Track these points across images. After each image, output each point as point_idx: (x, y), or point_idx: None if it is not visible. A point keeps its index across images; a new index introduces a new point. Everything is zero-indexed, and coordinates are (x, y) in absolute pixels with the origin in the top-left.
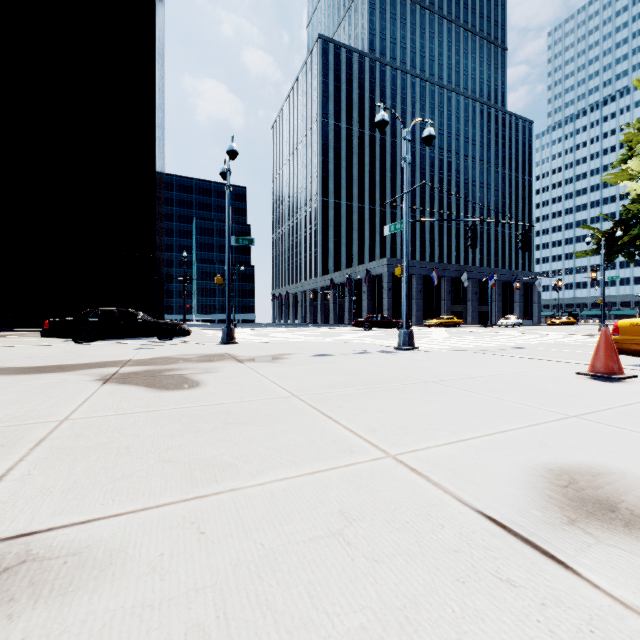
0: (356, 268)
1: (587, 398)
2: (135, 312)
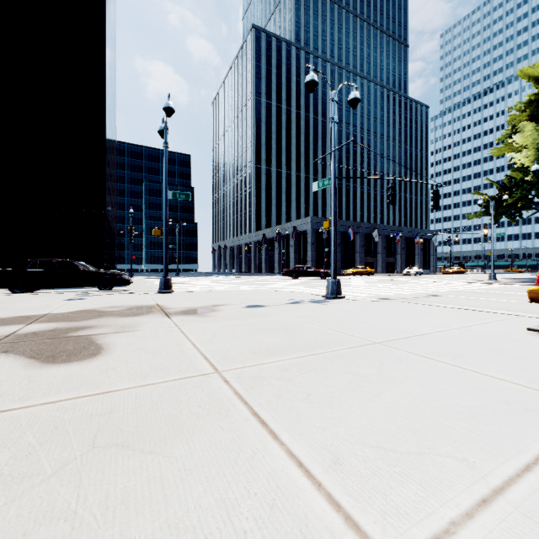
0: (284, 225)
1: None
2: (75, 262)
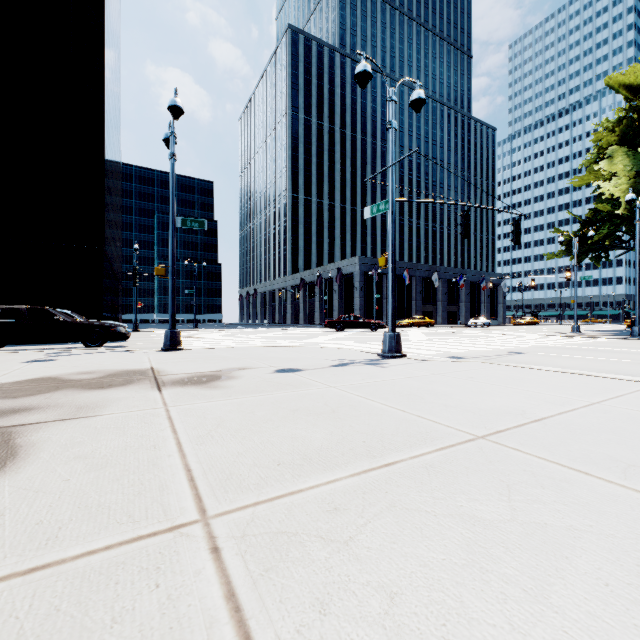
0: (327, 266)
1: None
2: (52, 311)
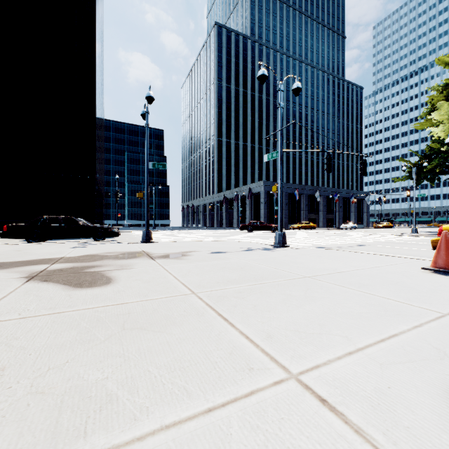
0: (242, 188)
1: (445, 293)
2: (76, 219)
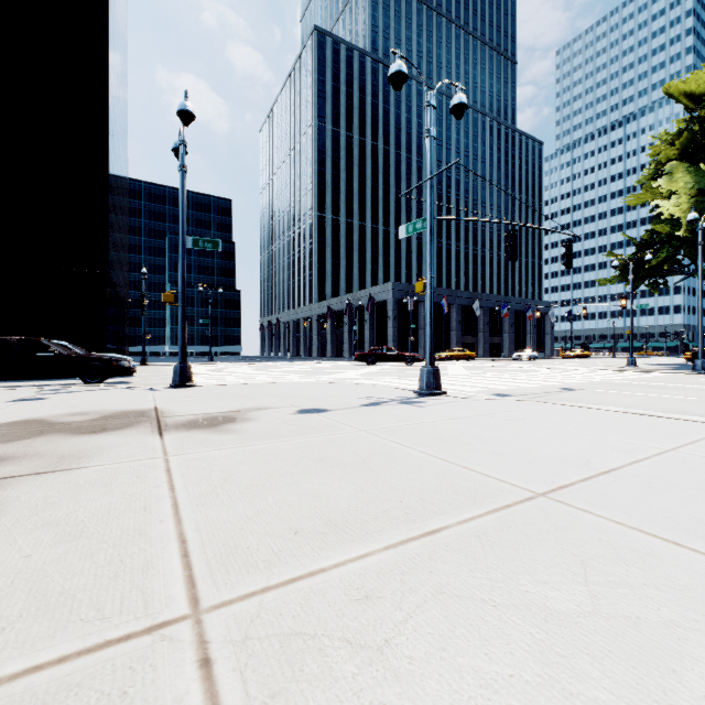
0: (357, 293)
1: None
2: (46, 342)
